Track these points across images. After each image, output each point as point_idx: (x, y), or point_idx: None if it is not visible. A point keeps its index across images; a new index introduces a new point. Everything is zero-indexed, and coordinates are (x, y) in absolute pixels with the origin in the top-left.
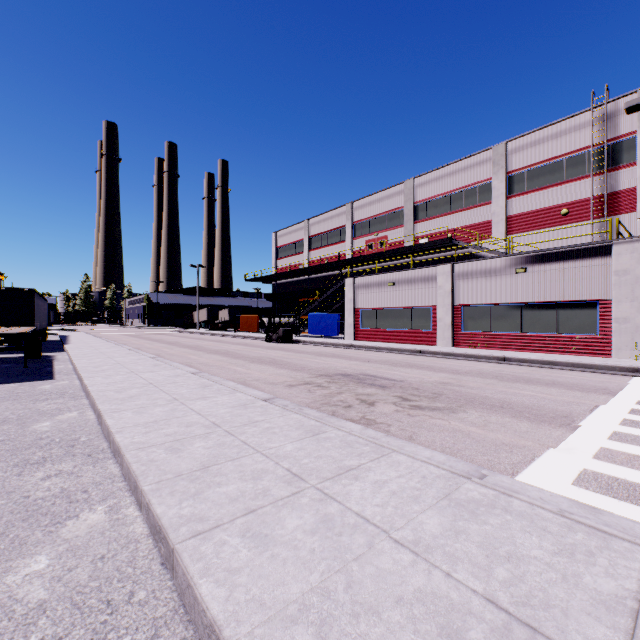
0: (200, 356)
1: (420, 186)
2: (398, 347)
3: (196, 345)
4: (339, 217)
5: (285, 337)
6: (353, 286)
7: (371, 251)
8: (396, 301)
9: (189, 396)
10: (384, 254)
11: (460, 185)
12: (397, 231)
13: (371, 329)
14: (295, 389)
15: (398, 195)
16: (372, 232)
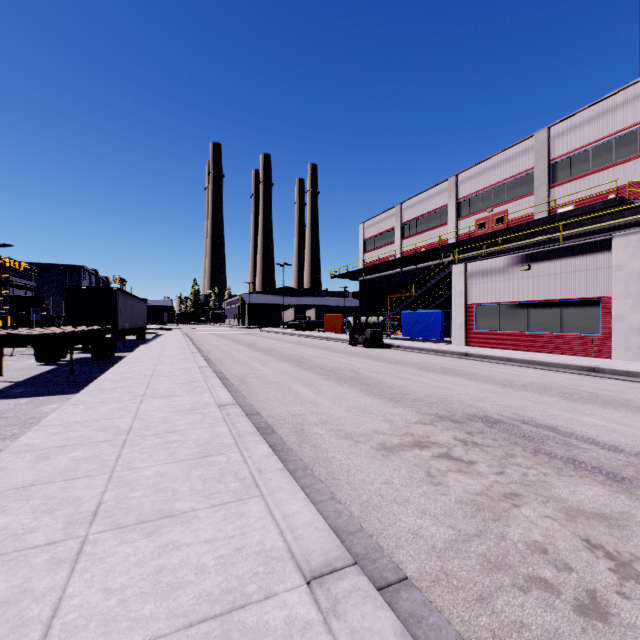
0: (265, 364)
1: (559, 136)
2: (548, 360)
3: (271, 348)
4: (439, 196)
5: (373, 340)
6: (464, 274)
7: (483, 232)
8: (533, 292)
9: (136, 501)
10: (505, 232)
11: (632, 121)
12: (522, 202)
13: (491, 331)
14: (396, 464)
15: (523, 154)
16: (484, 208)
